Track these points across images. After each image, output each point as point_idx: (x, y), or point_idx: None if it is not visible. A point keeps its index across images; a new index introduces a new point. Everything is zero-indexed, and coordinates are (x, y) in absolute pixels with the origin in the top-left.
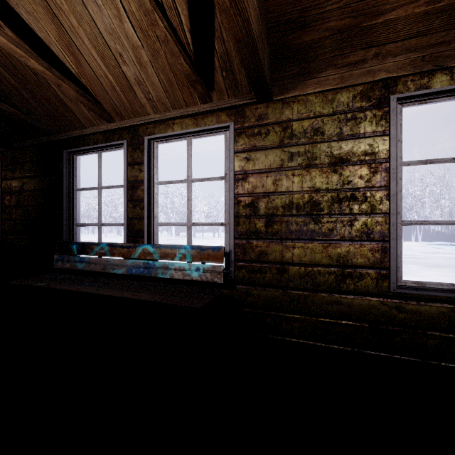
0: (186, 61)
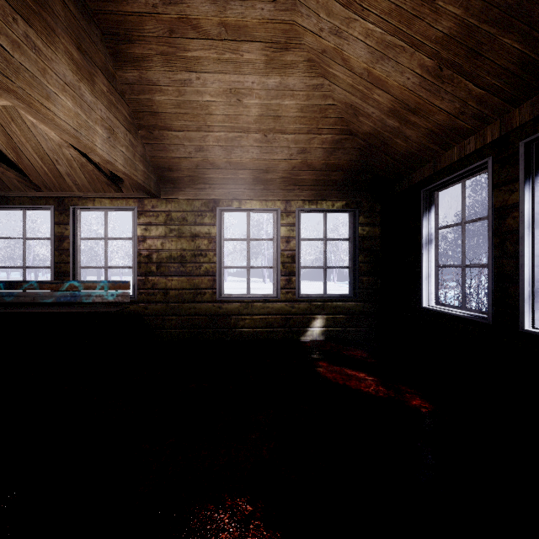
0: (105, 177)
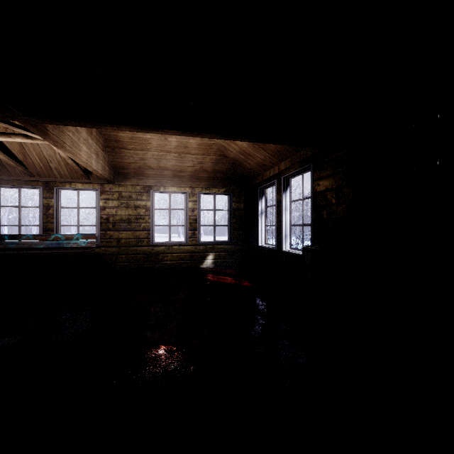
0: (83, 172)
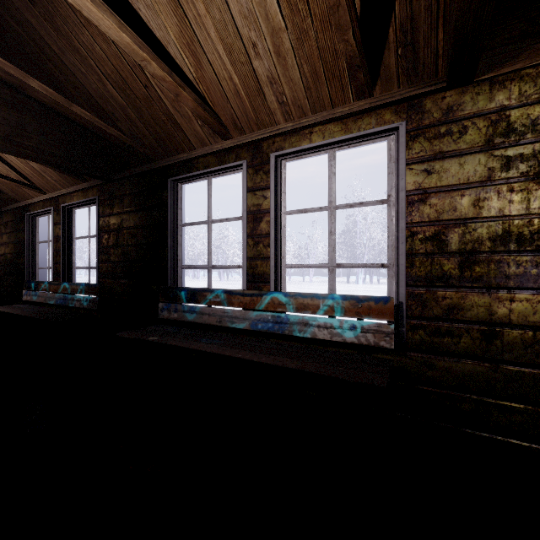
0: (355, 35)
